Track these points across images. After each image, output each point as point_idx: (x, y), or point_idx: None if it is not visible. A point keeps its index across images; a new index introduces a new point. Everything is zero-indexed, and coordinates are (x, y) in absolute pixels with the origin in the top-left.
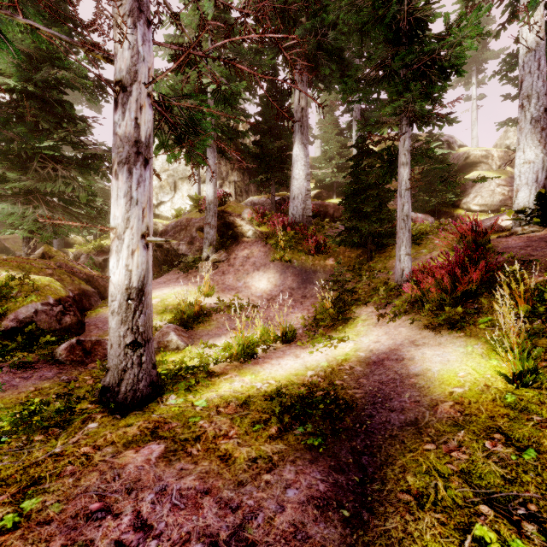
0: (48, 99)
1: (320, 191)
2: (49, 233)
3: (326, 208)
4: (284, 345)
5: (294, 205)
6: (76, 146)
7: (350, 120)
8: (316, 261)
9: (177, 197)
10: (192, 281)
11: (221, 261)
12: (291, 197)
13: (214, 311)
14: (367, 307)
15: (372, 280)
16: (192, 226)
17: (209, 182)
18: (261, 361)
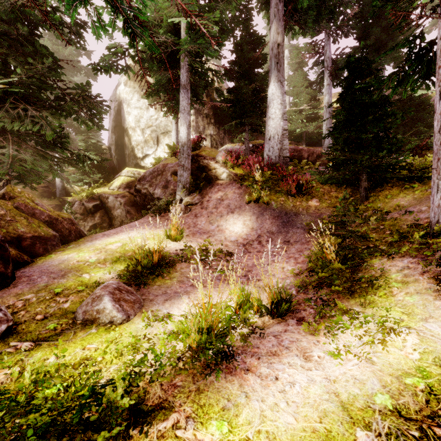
0: (16, 36)
1: (290, 142)
2: (3, 170)
3: (300, 152)
4: (274, 322)
5: (270, 146)
6: (50, 89)
7: (321, 72)
8: (297, 203)
9: (159, 150)
10: (163, 224)
11: (194, 203)
12: (267, 138)
13: (179, 260)
14: (391, 260)
15: (383, 222)
16: (167, 171)
17: (183, 124)
18: (241, 367)
